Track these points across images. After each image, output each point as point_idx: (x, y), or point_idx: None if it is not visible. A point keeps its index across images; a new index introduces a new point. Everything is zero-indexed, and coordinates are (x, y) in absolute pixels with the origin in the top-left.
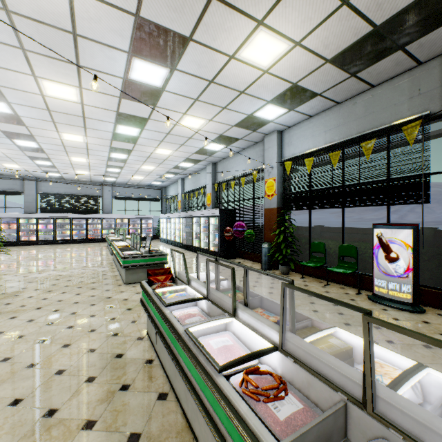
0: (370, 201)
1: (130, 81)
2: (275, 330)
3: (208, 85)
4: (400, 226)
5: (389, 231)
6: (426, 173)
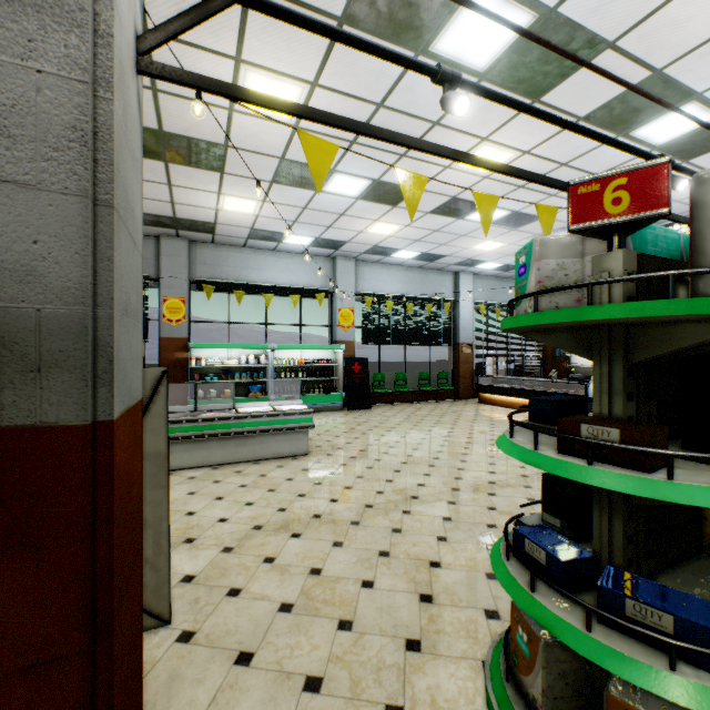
0: None
1: None
2: None
3: None
4: None
5: None
6: (147, 319)
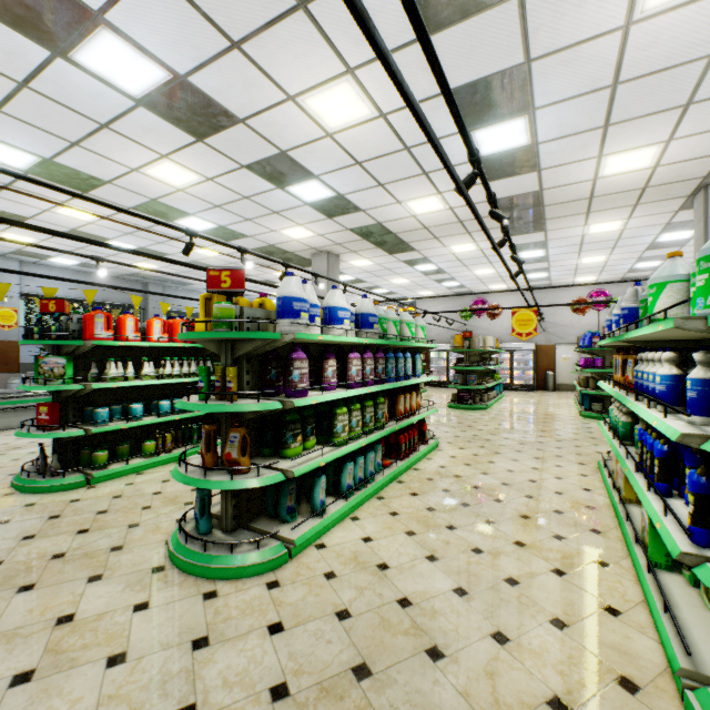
0: None
1: (107, 239)
2: None
3: (107, 254)
4: None
5: None
6: None
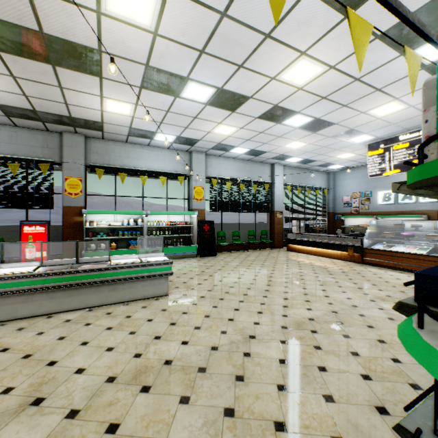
0: (15, 205)
1: None
2: (36, 262)
3: None
4: (41, 222)
5: (34, 225)
6: (52, 193)
